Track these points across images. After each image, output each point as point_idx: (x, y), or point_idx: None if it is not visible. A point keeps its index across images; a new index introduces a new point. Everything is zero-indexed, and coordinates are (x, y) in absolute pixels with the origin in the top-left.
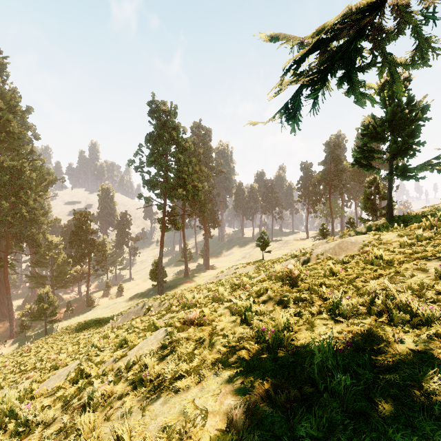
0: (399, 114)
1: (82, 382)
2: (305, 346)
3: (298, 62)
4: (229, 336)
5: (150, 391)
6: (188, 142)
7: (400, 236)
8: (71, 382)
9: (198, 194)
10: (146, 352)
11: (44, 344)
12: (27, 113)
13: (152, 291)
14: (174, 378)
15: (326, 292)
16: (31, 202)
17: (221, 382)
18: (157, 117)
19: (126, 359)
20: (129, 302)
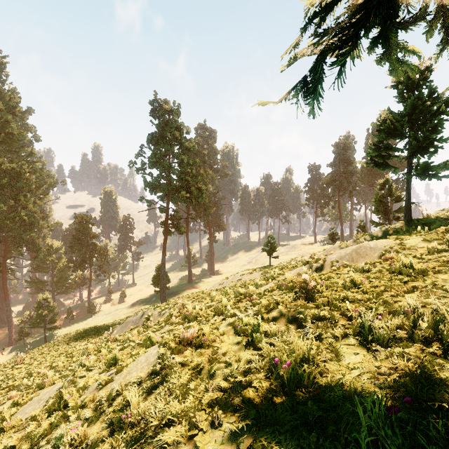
0: (420, 107)
1: (56, 417)
2: (333, 388)
3: (323, 10)
4: (232, 364)
5: (130, 441)
6: (192, 142)
7: (427, 240)
8: (48, 411)
9: (202, 197)
10: (133, 380)
11: (38, 354)
12: (27, 114)
13: (155, 297)
14: (161, 425)
15: (350, 309)
16: (30, 205)
17: (220, 441)
18: (159, 116)
19: (111, 386)
20: (130, 308)
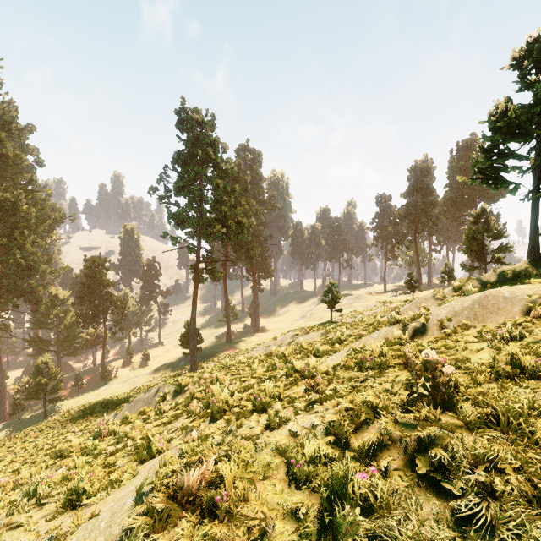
0: None
1: None
2: None
3: None
4: None
5: None
6: (230, 163)
7: None
8: None
9: (242, 233)
10: None
11: (19, 442)
12: (26, 131)
13: (184, 361)
14: None
15: None
16: (28, 245)
17: None
18: (188, 130)
19: None
20: (153, 375)
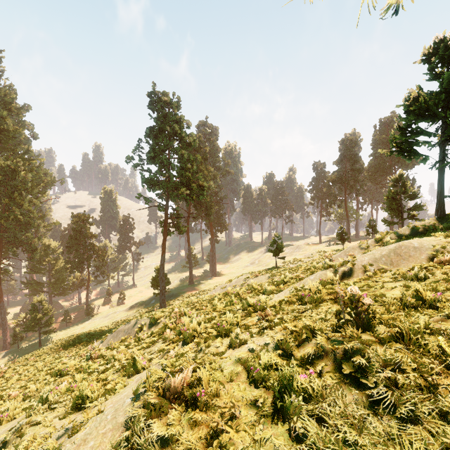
0: None
1: None
2: None
3: None
4: None
5: None
6: (192, 137)
7: None
8: None
9: (203, 194)
10: None
11: (22, 365)
12: (24, 110)
13: (154, 299)
14: None
15: (449, 351)
16: (25, 204)
17: None
18: (158, 109)
19: None
20: (129, 311)
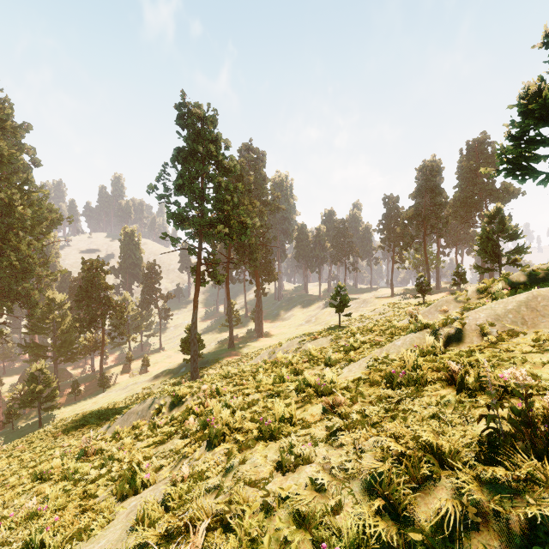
0: None
1: None
2: None
3: None
4: None
5: None
6: (232, 161)
7: None
8: None
9: (245, 233)
10: None
11: (4, 457)
12: (22, 130)
13: (184, 367)
14: None
15: None
16: (23, 247)
17: None
18: (189, 125)
19: None
20: (152, 382)
